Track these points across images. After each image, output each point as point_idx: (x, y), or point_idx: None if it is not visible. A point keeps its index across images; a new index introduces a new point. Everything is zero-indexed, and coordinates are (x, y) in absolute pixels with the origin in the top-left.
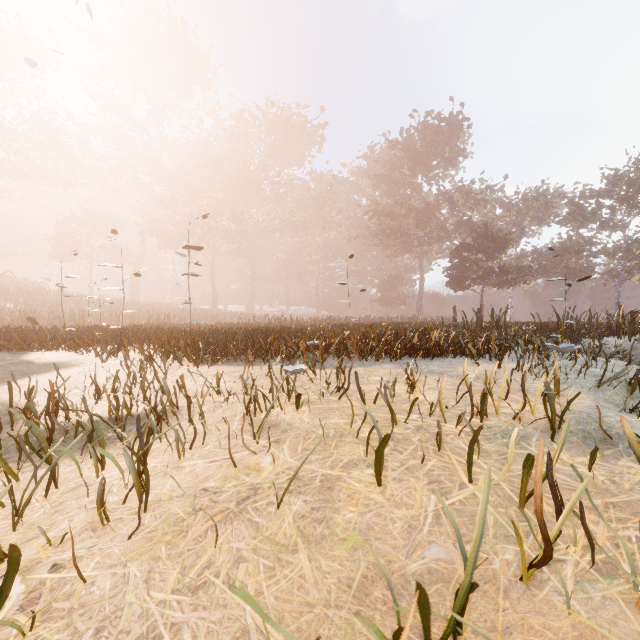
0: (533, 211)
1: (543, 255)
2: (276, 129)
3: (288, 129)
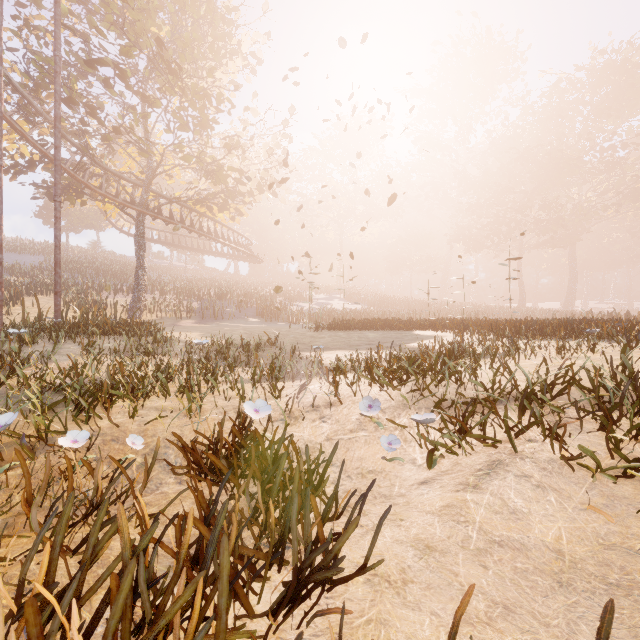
0: None
1: None
2: (607, 80)
3: (628, 72)
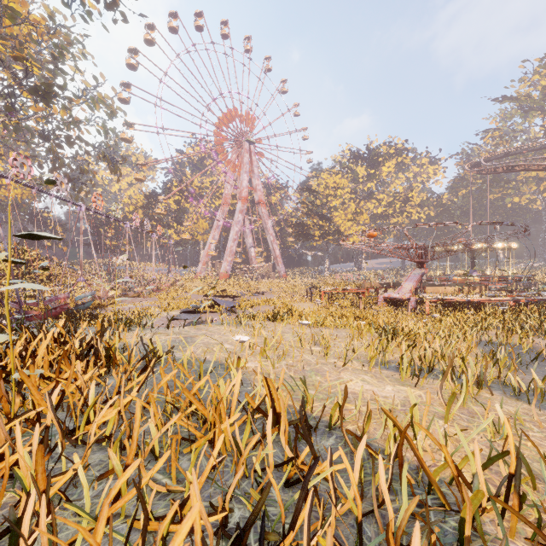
0: None
1: None
2: None
3: None
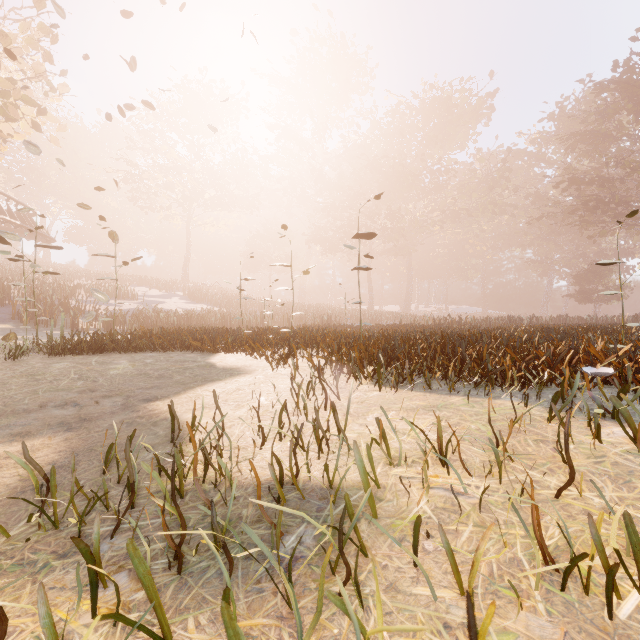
0: None
1: None
2: (435, 113)
3: (449, 109)
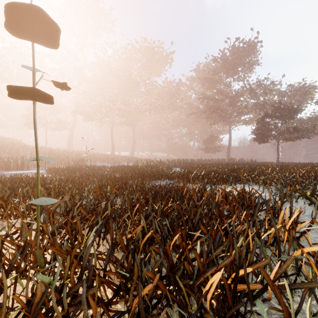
0: (297, 96)
1: (304, 122)
2: (146, 54)
3: (153, 54)
